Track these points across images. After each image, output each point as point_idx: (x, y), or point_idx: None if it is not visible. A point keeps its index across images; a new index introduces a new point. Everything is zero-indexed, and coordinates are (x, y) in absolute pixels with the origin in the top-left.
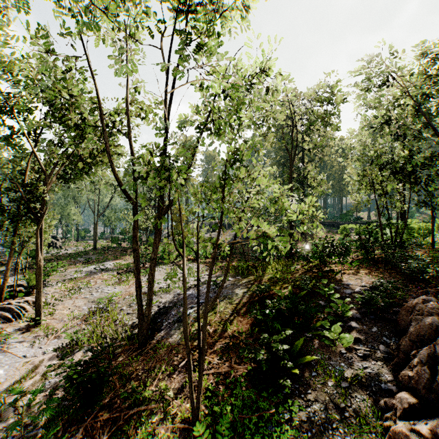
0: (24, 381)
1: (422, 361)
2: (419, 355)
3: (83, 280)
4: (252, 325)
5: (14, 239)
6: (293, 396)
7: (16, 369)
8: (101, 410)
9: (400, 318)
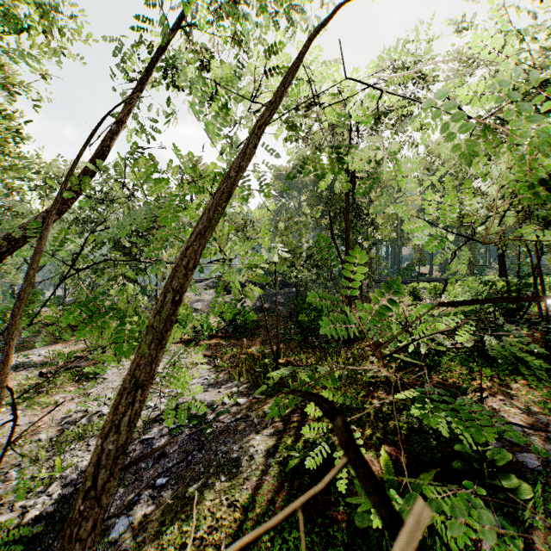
0: None
1: None
2: None
3: None
4: None
5: None
6: None
7: None
8: None
9: None
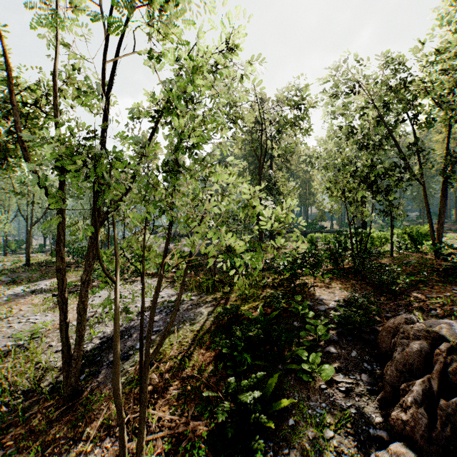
0: None
1: (417, 400)
2: (413, 392)
3: (2, 307)
4: (217, 359)
5: None
6: None
7: None
8: None
9: (381, 340)
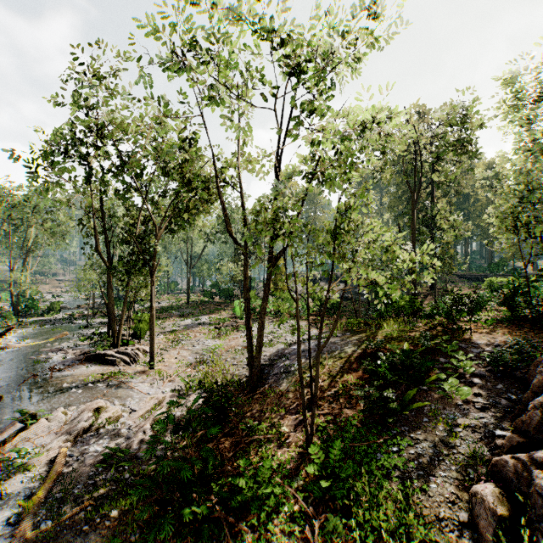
0: (153, 411)
1: (535, 406)
2: (534, 402)
3: (182, 333)
4: (363, 377)
5: (127, 288)
6: (402, 435)
7: (145, 402)
8: (223, 437)
9: (528, 374)
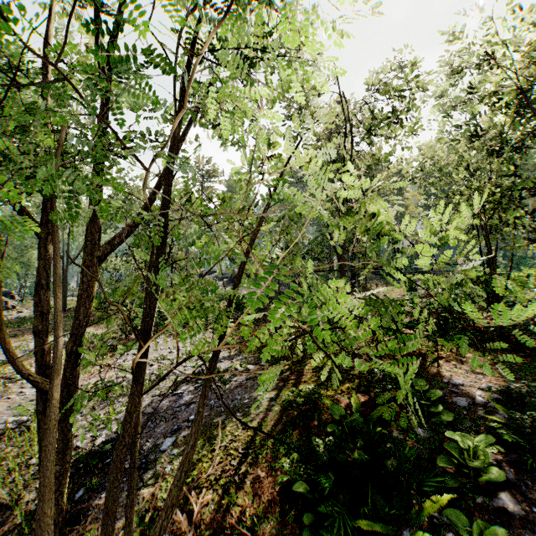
0: None
1: None
2: None
3: None
4: (284, 494)
5: None
6: None
7: None
8: None
9: None
